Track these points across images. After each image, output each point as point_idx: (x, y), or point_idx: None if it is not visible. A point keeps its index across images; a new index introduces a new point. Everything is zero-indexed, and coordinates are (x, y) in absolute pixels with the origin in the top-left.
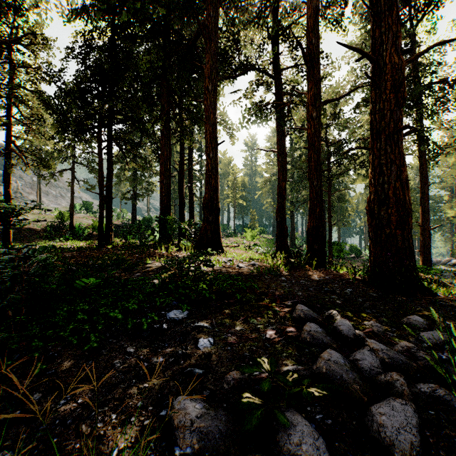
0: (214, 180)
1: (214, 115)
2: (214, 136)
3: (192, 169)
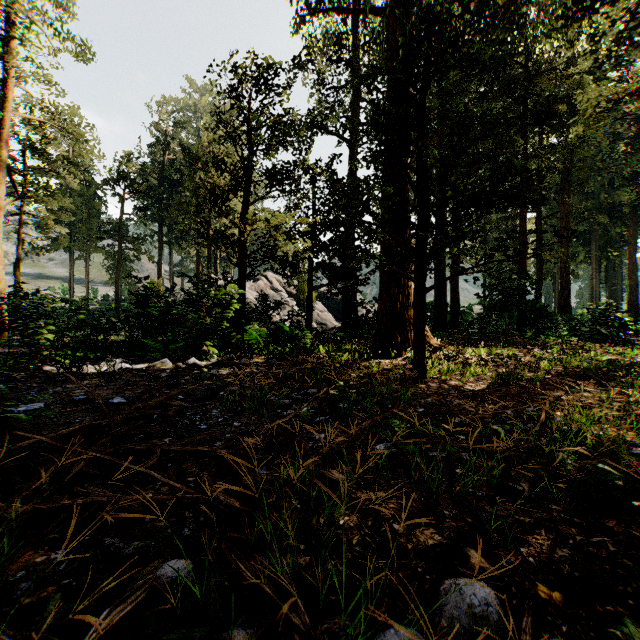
0: (634, 291)
1: (634, 256)
2: (634, 267)
3: (616, 267)
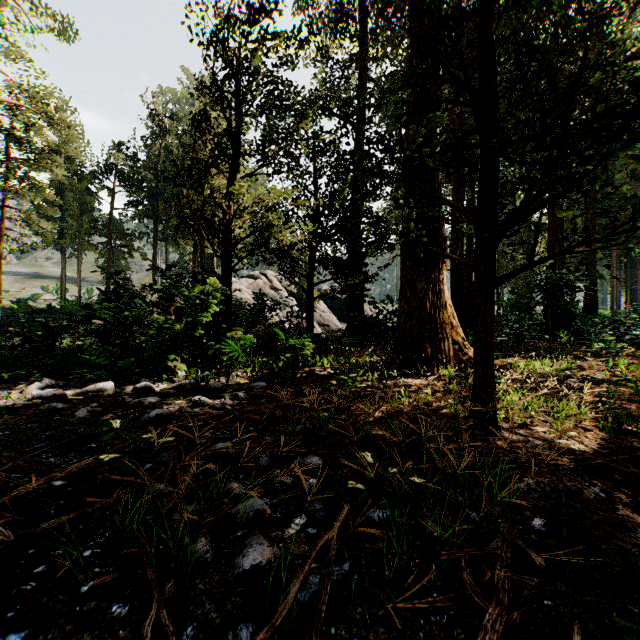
0: None
1: None
2: None
3: (635, 265)
